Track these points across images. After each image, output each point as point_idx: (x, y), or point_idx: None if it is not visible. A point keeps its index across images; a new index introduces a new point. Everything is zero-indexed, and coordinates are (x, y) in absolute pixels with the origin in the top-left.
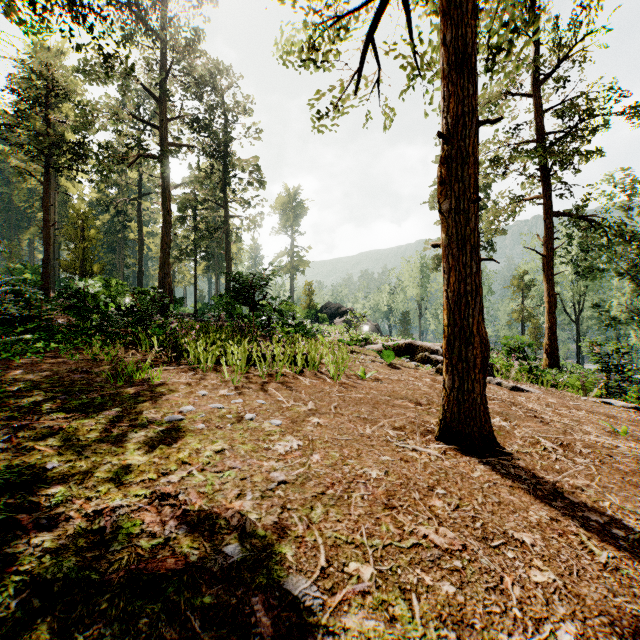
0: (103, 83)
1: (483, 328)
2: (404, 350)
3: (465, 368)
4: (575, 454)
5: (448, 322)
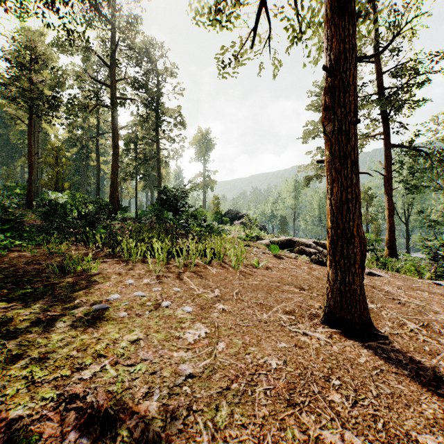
0: (70, 54)
1: (362, 230)
2: (285, 244)
3: (346, 264)
4: (436, 334)
5: (331, 225)
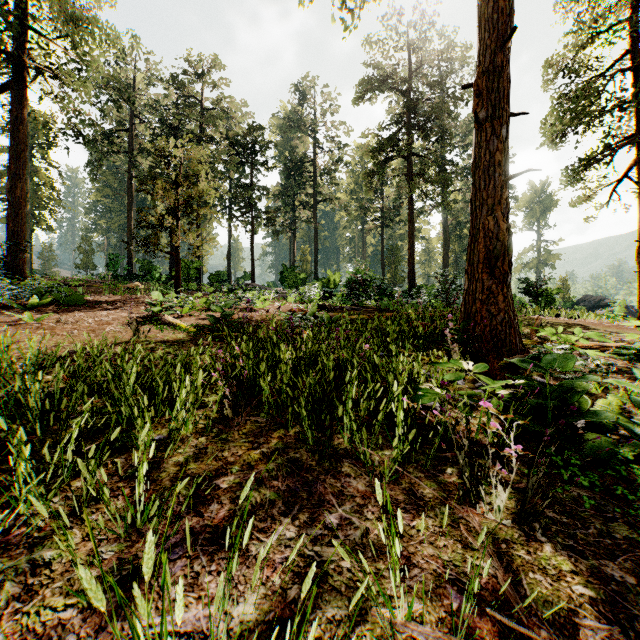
0: None
1: None
2: None
3: None
4: None
5: (638, 294)
